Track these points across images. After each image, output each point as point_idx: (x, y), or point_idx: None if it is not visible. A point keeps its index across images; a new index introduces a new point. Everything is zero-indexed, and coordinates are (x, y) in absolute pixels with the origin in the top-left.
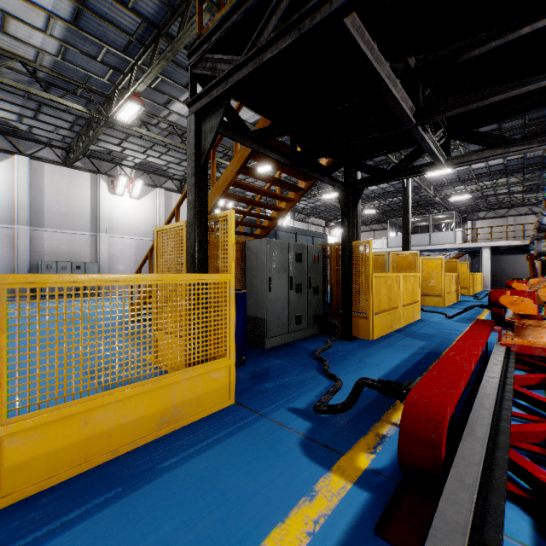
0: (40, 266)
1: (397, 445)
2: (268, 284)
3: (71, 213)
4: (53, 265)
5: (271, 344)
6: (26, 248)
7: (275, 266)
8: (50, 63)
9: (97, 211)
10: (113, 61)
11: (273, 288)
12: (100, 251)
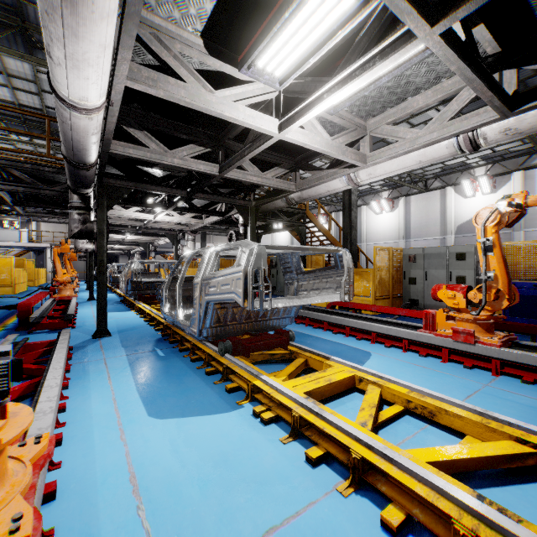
0: None
1: (18, 315)
2: None
3: None
4: None
5: None
6: None
7: None
8: None
9: None
10: None
11: None
12: None
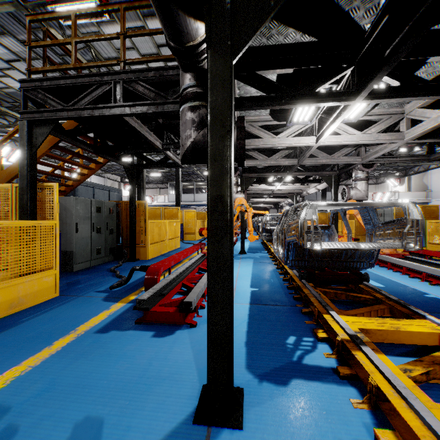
0: None
1: (144, 284)
2: (75, 227)
3: None
4: None
5: (78, 268)
6: None
7: (81, 215)
8: None
9: None
10: None
11: (79, 230)
12: None
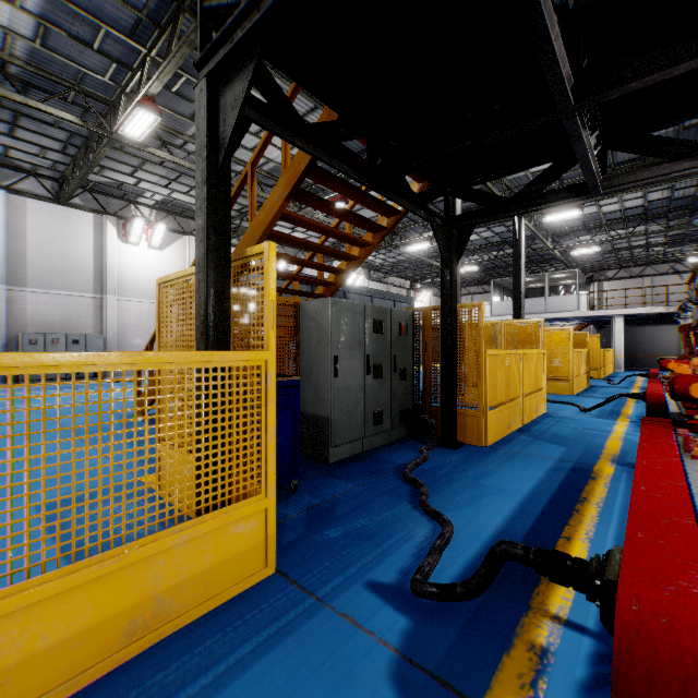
0: (22, 340)
1: None
2: (333, 366)
3: (66, 268)
4: (40, 339)
5: (339, 455)
6: (1, 315)
7: (344, 339)
8: (26, 52)
9: (103, 265)
10: (117, 51)
11: (341, 372)
12: (107, 319)
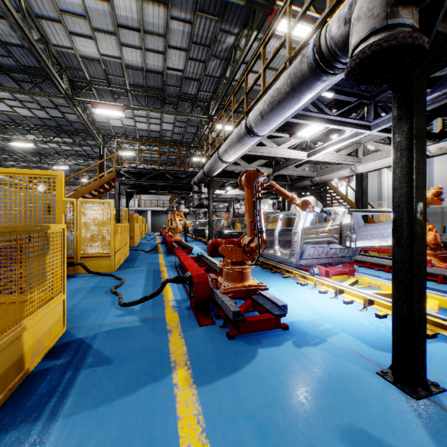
0: None
1: (168, 247)
2: None
3: None
4: None
5: None
6: None
7: None
8: None
9: None
10: None
11: None
12: None
